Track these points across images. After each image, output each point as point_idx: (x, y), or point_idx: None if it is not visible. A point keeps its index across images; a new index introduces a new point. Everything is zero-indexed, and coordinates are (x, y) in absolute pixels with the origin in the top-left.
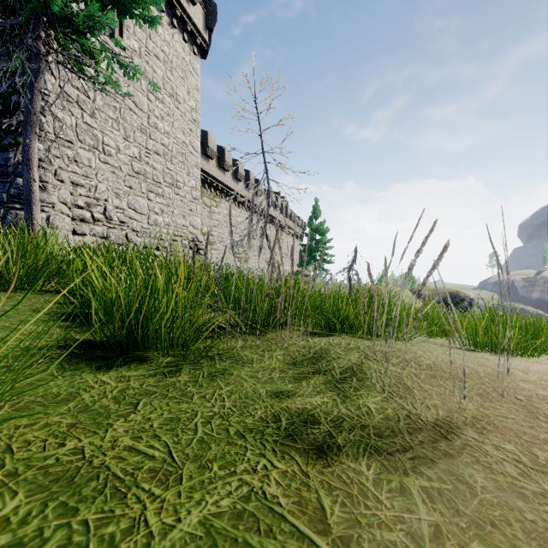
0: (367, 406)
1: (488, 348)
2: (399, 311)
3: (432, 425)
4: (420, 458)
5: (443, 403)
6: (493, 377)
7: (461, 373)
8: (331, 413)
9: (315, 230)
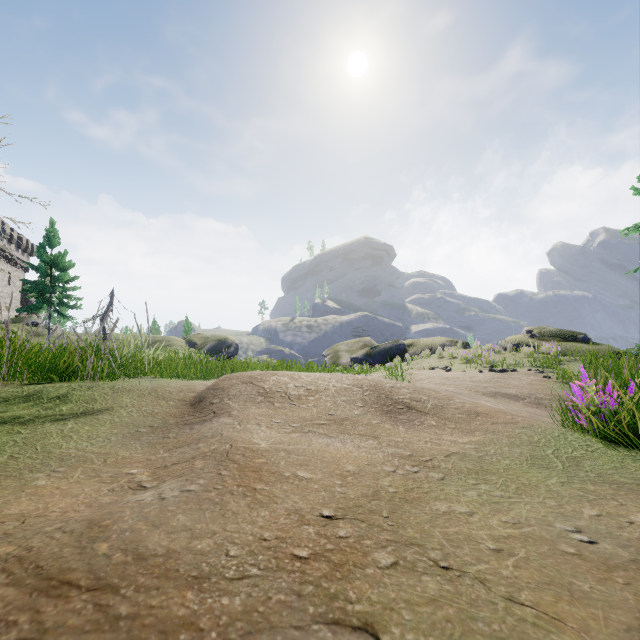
0: (62, 409)
1: (188, 378)
2: (139, 360)
3: (99, 409)
4: (81, 417)
5: (113, 402)
6: (155, 388)
7: (137, 389)
8: (34, 414)
9: (50, 263)
